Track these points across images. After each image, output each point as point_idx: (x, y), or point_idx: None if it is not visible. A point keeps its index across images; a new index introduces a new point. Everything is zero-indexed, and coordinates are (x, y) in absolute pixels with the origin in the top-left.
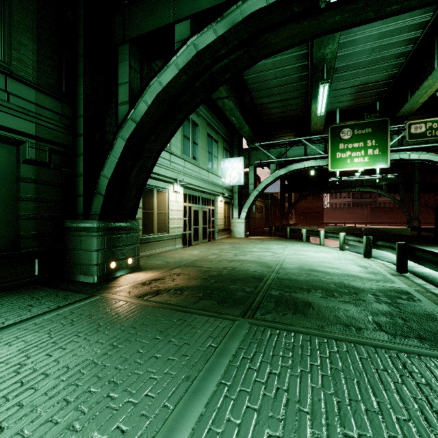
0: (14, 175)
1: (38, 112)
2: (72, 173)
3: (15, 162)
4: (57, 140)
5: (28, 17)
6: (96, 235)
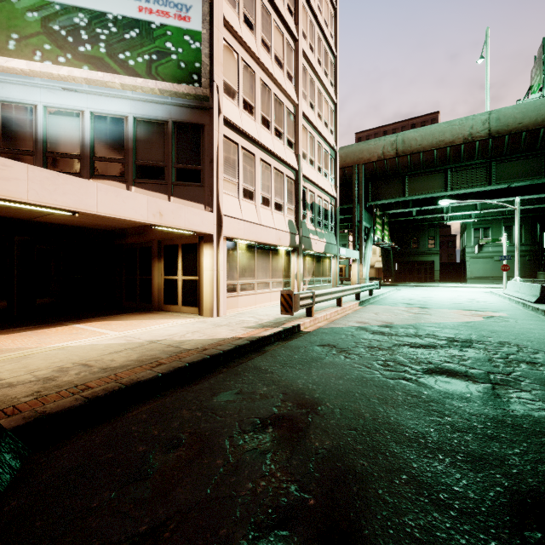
0: (525, 263)
1: (530, 249)
2: (539, 261)
3: (525, 260)
4: (535, 254)
5: (528, 231)
6: (540, 275)
